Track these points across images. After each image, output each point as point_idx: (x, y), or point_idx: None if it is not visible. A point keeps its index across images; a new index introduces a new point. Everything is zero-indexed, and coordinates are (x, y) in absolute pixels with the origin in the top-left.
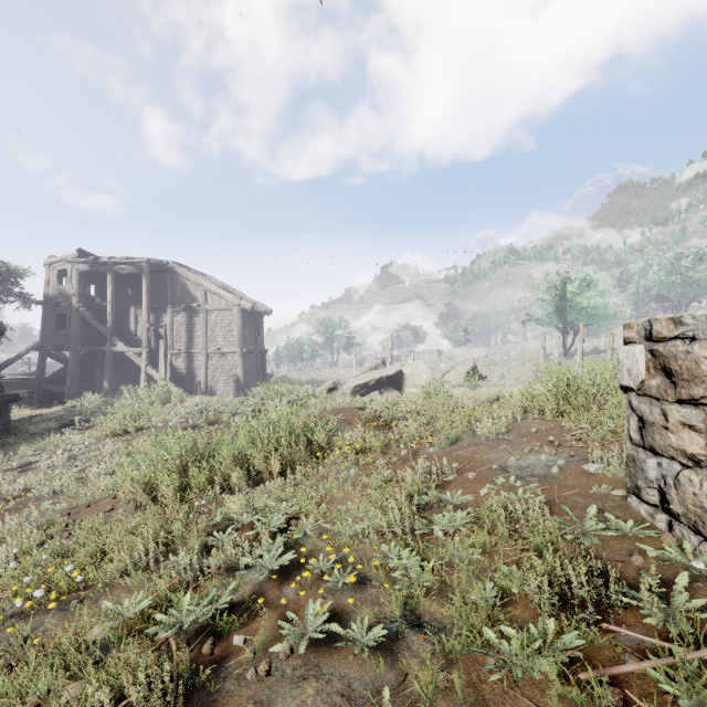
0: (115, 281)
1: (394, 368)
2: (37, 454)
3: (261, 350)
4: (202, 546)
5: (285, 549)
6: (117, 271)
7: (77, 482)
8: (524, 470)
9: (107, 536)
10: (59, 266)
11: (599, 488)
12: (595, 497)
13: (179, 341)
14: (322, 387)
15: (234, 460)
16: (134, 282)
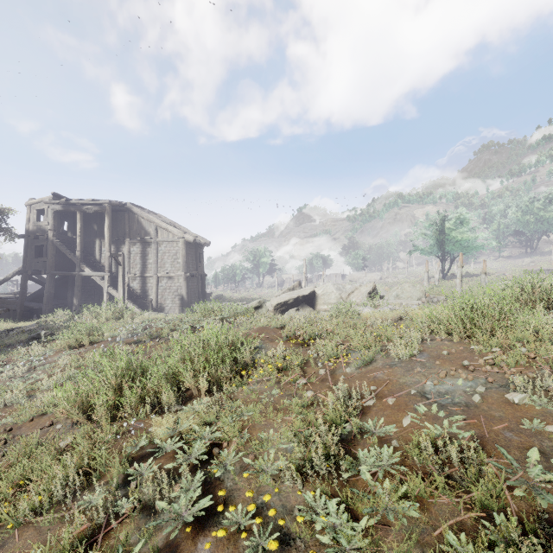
0: (83, 218)
1: (309, 289)
2: (3, 365)
3: (201, 274)
4: (124, 474)
5: (205, 485)
6: (85, 210)
7: (28, 394)
8: (443, 396)
9: (34, 460)
10: (37, 207)
11: (531, 423)
12: (529, 434)
13: (135, 267)
14: (249, 305)
15: (165, 378)
16: (98, 219)
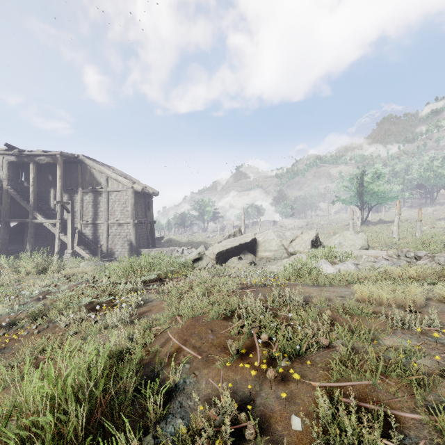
0: (39, 169)
1: (250, 236)
2: None
3: (150, 221)
4: None
5: None
6: (37, 161)
7: None
8: None
9: None
10: None
11: None
12: None
13: (87, 215)
14: (187, 257)
15: None
16: (53, 170)
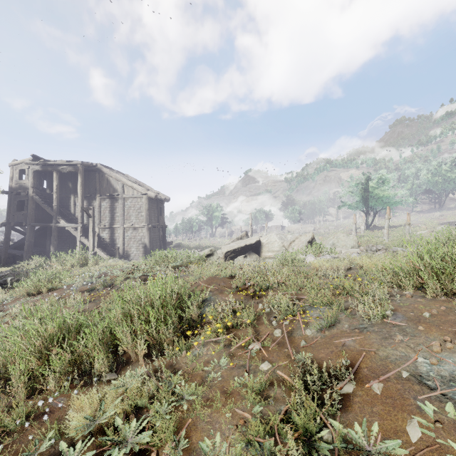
0: (60, 177)
1: (255, 238)
2: None
3: (162, 226)
4: None
5: None
6: (60, 170)
7: None
8: (452, 385)
9: None
10: (19, 167)
11: None
12: None
13: (105, 219)
14: (201, 253)
15: (100, 339)
16: (73, 178)
